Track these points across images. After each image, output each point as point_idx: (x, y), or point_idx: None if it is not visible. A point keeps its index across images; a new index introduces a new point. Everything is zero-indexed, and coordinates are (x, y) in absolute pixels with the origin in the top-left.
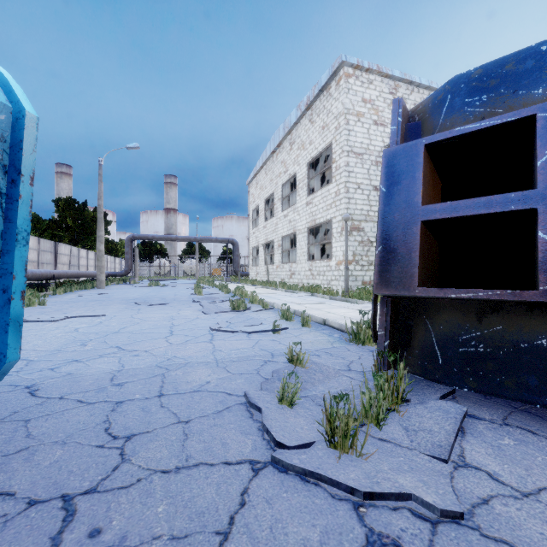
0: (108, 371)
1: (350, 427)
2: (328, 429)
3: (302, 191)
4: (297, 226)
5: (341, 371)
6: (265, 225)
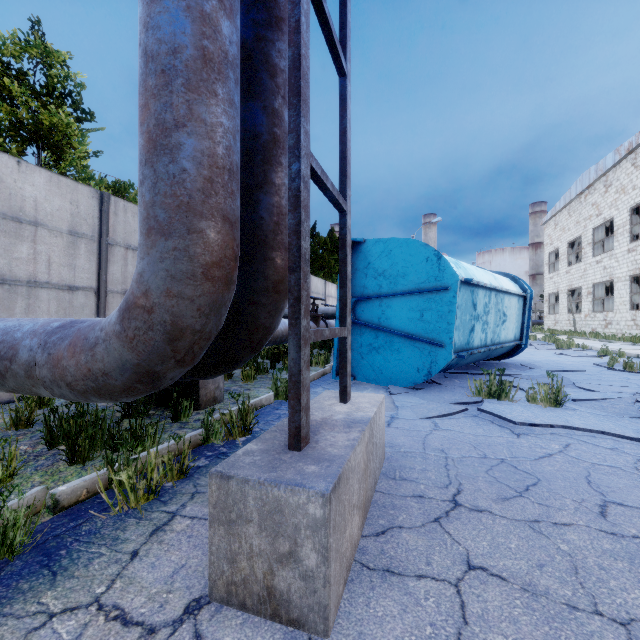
0: (528, 359)
1: (631, 365)
2: (624, 366)
3: (622, 238)
4: (614, 274)
5: (638, 366)
6: (568, 270)
